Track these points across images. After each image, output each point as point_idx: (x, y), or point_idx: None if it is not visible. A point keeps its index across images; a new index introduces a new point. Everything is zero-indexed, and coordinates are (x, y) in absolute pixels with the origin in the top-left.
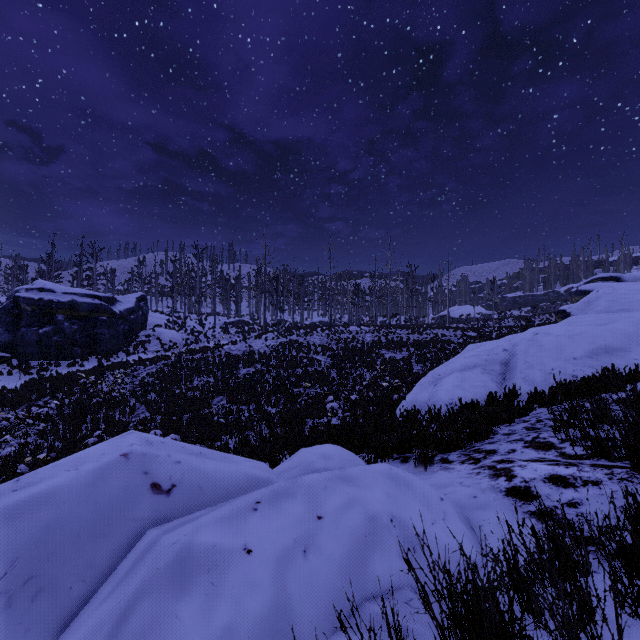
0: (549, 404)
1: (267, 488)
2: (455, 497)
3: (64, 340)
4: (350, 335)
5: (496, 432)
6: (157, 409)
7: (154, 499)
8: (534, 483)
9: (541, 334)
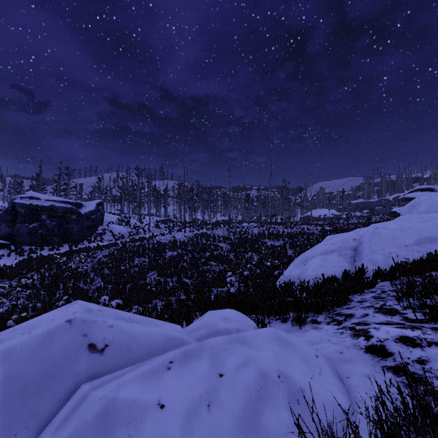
0: (389, 279)
1: (179, 349)
2: (325, 352)
3: (46, 232)
4: (243, 229)
5: (351, 300)
6: (109, 280)
7: (90, 357)
8: (387, 342)
9: (380, 228)
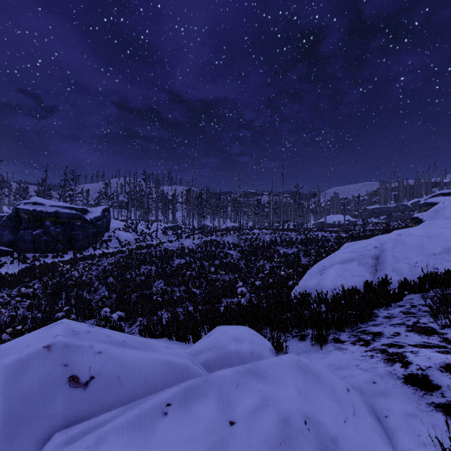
0: (418, 291)
1: (179, 387)
2: (355, 381)
3: (50, 239)
4: (254, 236)
5: (376, 315)
6: (113, 289)
7: (70, 393)
8: (431, 372)
9: (404, 235)
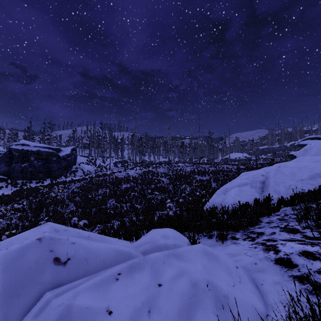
0: (290, 205)
1: (126, 263)
2: (243, 263)
3: (34, 170)
4: (179, 168)
5: (261, 221)
6: (79, 205)
7: (55, 268)
8: (292, 256)
9: (282, 167)
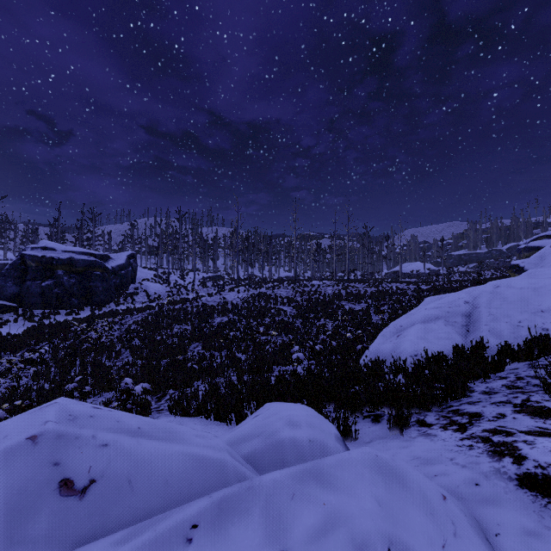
0: (524, 359)
1: (210, 498)
2: (450, 482)
3: (63, 292)
4: (313, 288)
5: (471, 389)
6: (139, 354)
7: (60, 505)
8: None
9: (503, 287)
